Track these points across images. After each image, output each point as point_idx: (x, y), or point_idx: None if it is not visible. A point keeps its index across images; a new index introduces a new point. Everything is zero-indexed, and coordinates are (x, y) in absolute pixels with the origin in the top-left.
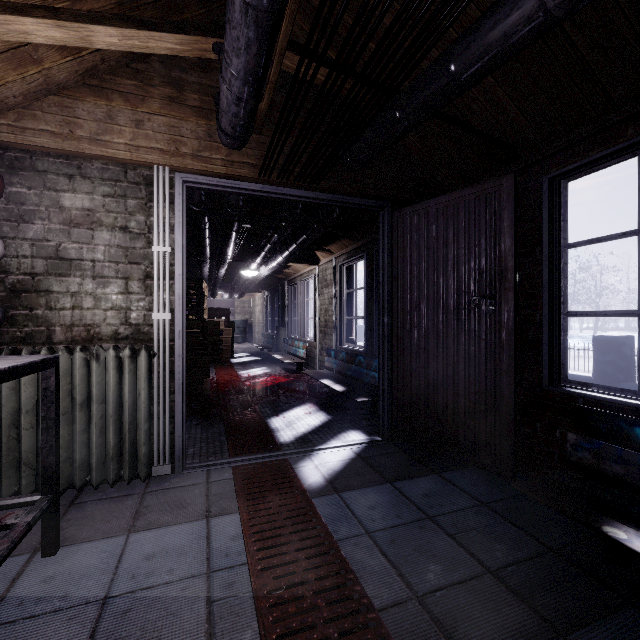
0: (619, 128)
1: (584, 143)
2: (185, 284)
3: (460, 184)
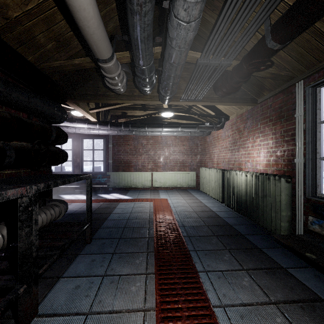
0: None
1: None
2: None
3: None
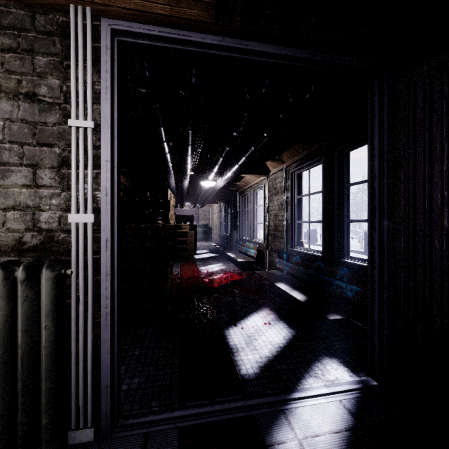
0: None
1: None
2: (116, 175)
3: None
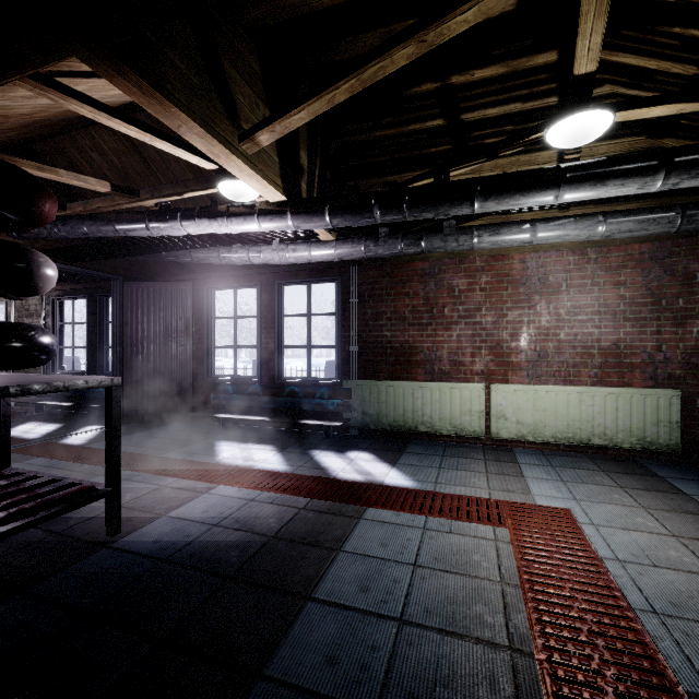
0: (228, 278)
1: (219, 278)
2: None
3: (167, 274)
